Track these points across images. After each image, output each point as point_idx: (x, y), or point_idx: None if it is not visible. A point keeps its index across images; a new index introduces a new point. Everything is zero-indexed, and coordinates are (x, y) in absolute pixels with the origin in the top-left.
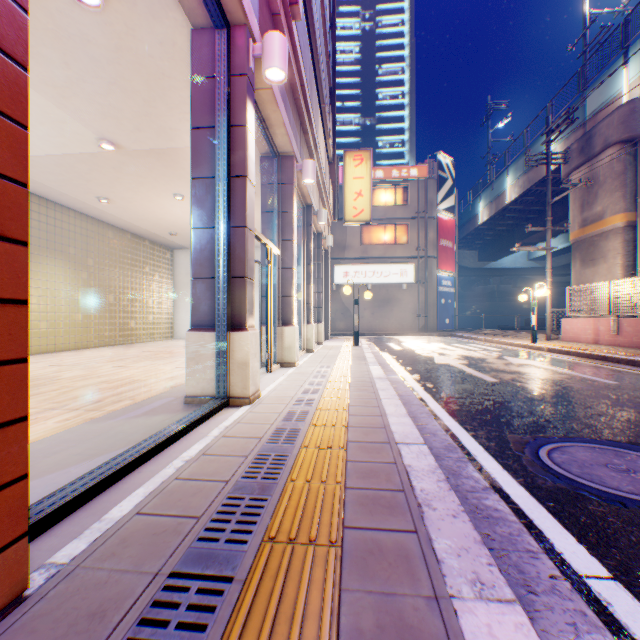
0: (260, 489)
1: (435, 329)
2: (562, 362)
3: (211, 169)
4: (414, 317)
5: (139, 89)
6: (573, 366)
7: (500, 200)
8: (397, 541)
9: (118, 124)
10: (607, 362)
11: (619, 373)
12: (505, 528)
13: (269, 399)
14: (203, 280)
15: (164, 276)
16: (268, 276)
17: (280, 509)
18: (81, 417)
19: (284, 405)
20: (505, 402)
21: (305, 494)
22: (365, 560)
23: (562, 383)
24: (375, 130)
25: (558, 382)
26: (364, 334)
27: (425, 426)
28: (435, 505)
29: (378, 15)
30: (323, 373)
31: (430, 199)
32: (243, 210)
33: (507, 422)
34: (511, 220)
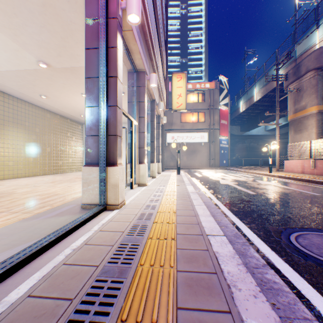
0: (119, 273)
1: (218, 166)
2: (287, 183)
3: (96, 72)
4: (207, 160)
5: (58, 30)
6: (293, 185)
7: (251, 100)
8: (218, 322)
9: (48, 52)
10: (311, 183)
11: (319, 189)
12: (284, 298)
13: (130, 205)
14: (92, 137)
15: (78, 138)
16: (131, 136)
17: (131, 291)
18: (17, 217)
19: (139, 209)
20: (262, 206)
21: (149, 277)
22: None
23: (290, 195)
24: (187, 65)
25: (288, 194)
26: (182, 168)
27: (220, 221)
28: (240, 286)
29: (189, 6)
30: (161, 189)
31: (216, 99)
32: (115, 96)
33: (266, 218)
34: (257, 110)
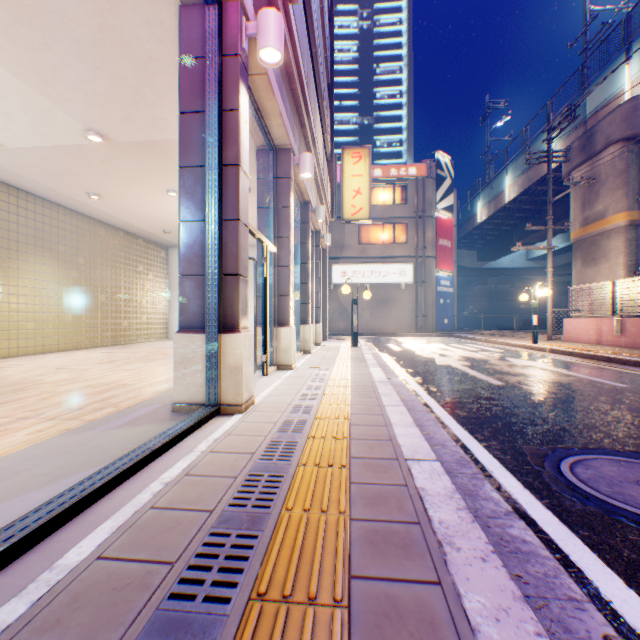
0: (250, 522)
1: (434, 329)
2: (566, 363)
3: (201, 157)
4: (413, 317)
5: (126, 75)
6: (578, 368)
7: (499, 199)
8: (418, 598)
9: (105, 113)
10: (612, 363)
11: (627, 375)
12: (538, 567)
13: (264, 406)
14: (192, 277)
15: (158, 275)
16: (264, 274)
17: (273, 551)
18: (56, 428)
19: (280, 413)
20: (515, 408)
21: (303, 529)
22: (379, 629)
23: (571, 386)
24: (373, 129)
25: (566, 385)
26: (362, 334)
27: (433, 436)
28: (458, 543)
29: (376, 14)
30: (322, 376)
31: (429, 198)
32: (235, 202)
33: (520, 431)
34: (510, 220)
